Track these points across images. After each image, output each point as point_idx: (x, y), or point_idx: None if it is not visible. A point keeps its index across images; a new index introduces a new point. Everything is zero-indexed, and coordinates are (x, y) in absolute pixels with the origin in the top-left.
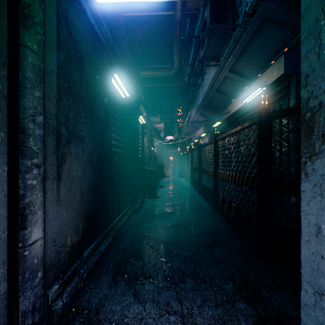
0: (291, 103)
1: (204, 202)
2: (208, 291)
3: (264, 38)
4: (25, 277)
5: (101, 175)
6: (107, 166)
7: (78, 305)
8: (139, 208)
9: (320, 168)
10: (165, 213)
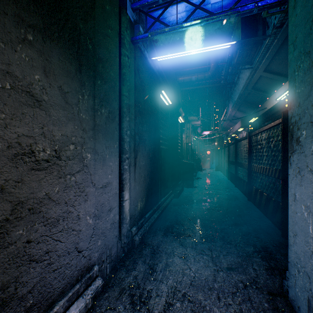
0: None
1: (239, 193)
2: (232, 249)
3: None
4: (123, 216)
5: (154, 166)
6: (157, 159)
7: (146, 242)
8: (179, 194)
9: (295, 160)
10: (201, 199)
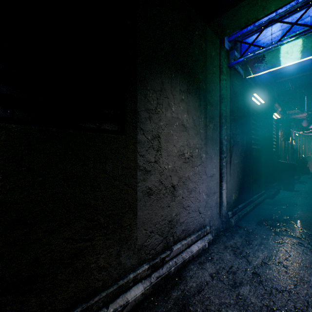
0: None
1: None
2: None
3: None
4: (222, 201)
5: (245, 164)
6: (248, 158)
7: (240, 226)
8: (274, 195)
9: None
10: (304, 203)
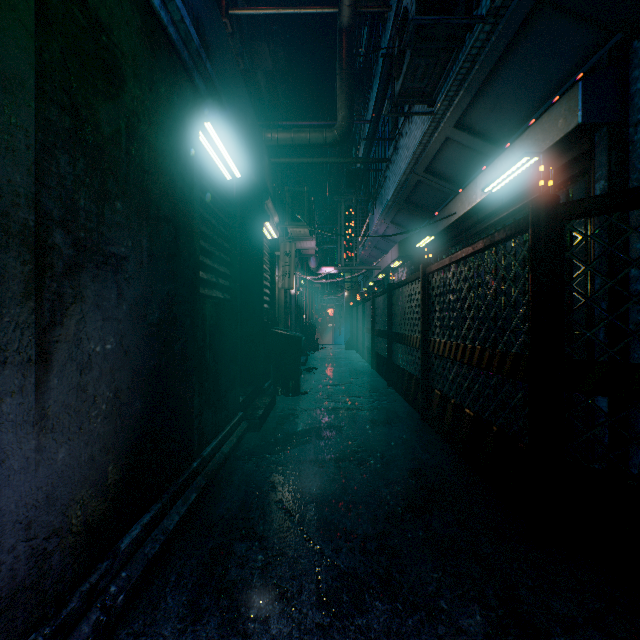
0: (596, 190)
1: (400, 403)
2: (425, 636)
3: (535, 49)
4: None
5: (170, 351)
6: (186, 328)
7: None
8: (264, 418)
9: None
10: (319, 428)
